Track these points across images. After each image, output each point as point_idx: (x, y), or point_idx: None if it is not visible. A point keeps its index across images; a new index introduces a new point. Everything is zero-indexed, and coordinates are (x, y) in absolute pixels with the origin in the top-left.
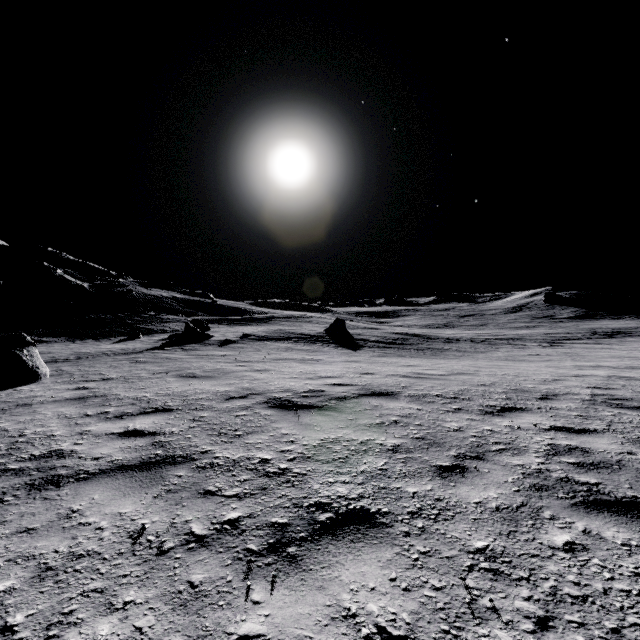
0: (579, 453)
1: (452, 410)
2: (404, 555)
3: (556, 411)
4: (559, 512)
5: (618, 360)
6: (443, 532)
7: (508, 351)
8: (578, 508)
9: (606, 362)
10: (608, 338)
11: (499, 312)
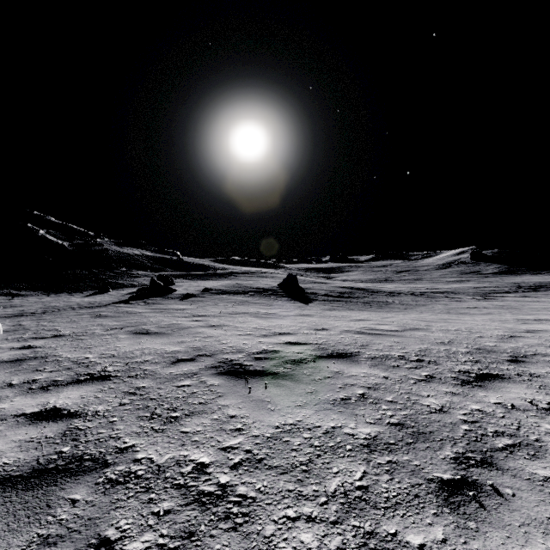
0: None
1: (423, 378)
2: None
3: (540, 379)
4: None
5: None
6: None
7: (447, 304)
8: None
9: (544, 315)
10: (533, 291)
11: (431, 268)
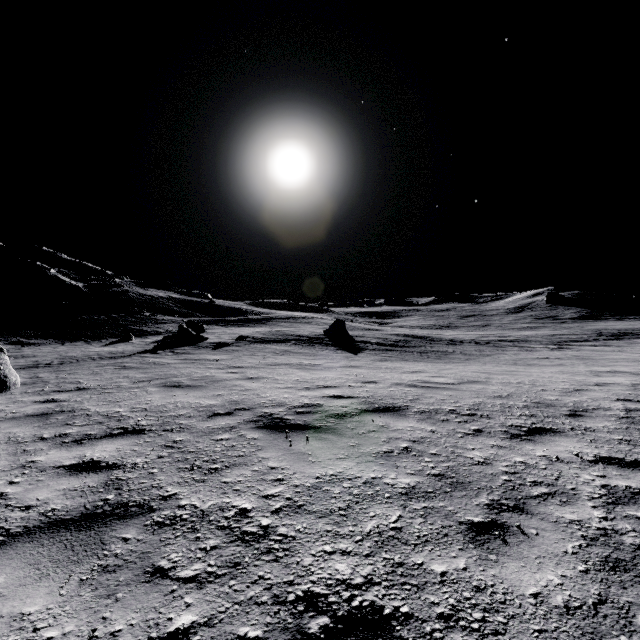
0: None
1: (471, 432)
2: None
3: (594, 433)
4: None
5: (634, 364)
6: None
7: (515, 354)
8: None
9: (622, 367)
10: (616, 340)
11: (501, 312)
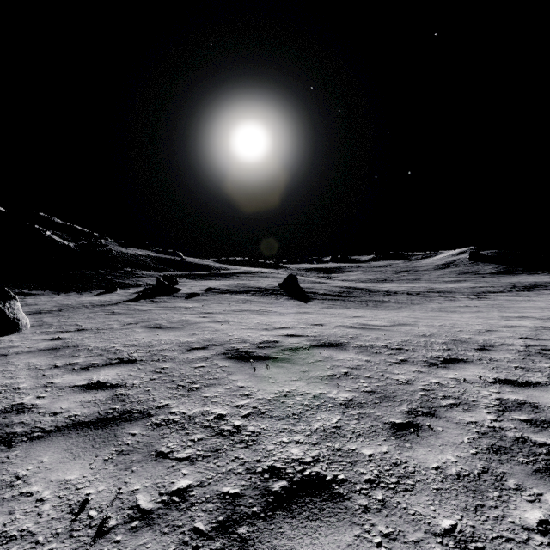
0: (529, 409)
1: (398, 361)
2: (365, 538)
3: (496, 362)
4: (524, 480)
5: (539, 311)
6: (405, 507)
7: (440, 303)
8: (542, 475)
9: (529, 313)
10: (527, 291)
11: (430, 268)
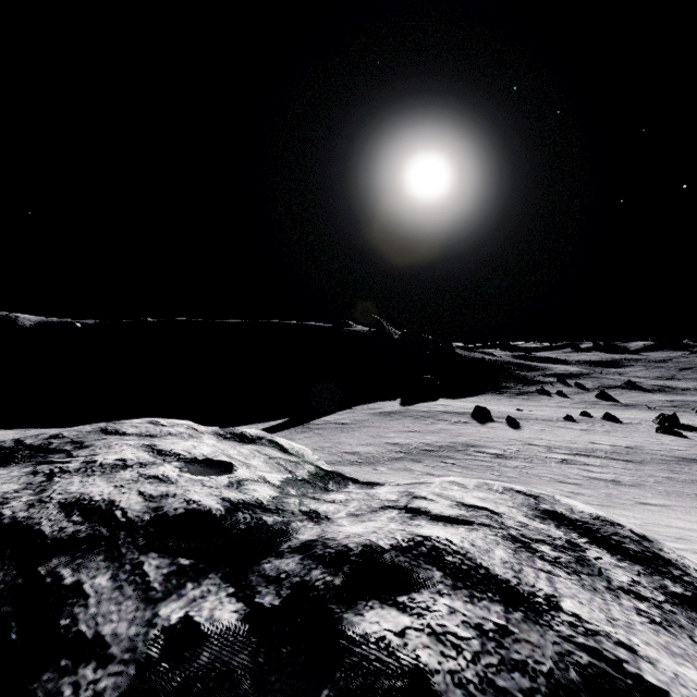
0: None
1: None
2: None
3: None
4: None
5: None
6: None
7: None
8: None
9: None
10: None
11: None
